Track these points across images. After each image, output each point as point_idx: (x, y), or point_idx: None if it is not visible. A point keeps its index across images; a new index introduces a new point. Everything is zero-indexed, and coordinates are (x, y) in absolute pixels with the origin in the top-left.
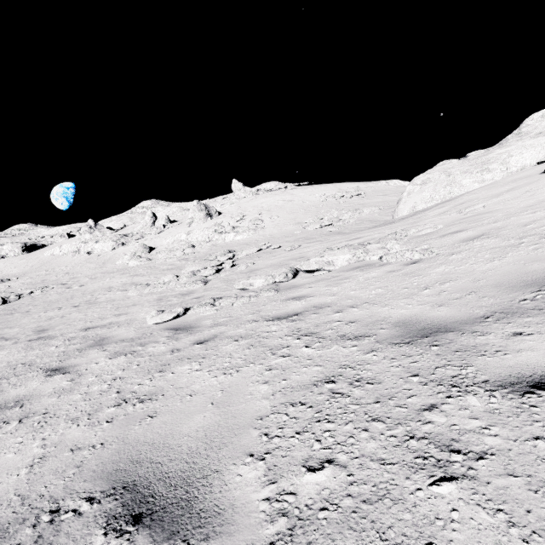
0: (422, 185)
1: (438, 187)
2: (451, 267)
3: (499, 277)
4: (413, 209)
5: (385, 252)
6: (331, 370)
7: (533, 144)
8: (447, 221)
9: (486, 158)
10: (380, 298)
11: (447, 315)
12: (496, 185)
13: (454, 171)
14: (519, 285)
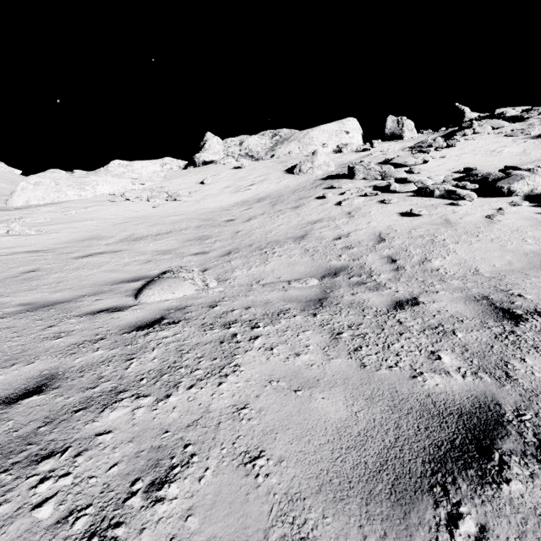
0: (36, 185)
1: (49, 191)
2: (51, 238)
3: (68, 240)
4: (28, 202)
5: (10, 229)
6: (3, 260)
7: (111, 181)
8: (54, 217)
9: (84, 181)
10: (15, 247)
11: (47, 249)
12: (87, 201)
13: (62, 183)
14: (72, 242)
